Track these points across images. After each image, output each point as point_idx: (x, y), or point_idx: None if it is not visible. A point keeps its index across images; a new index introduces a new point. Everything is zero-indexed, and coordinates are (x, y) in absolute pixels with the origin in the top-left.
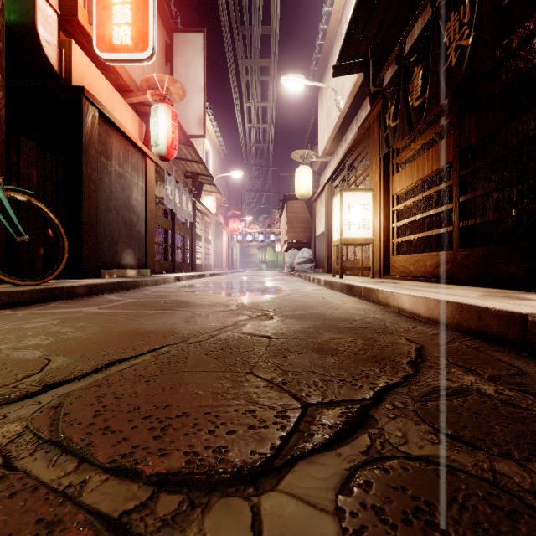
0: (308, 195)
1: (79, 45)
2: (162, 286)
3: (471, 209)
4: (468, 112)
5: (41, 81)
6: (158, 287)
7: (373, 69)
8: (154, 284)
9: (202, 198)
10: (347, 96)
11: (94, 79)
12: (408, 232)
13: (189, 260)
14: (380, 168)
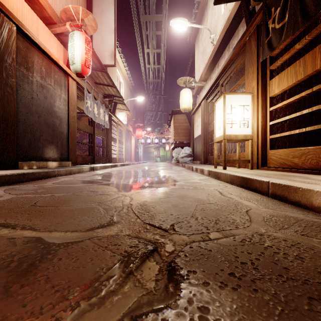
0: (189, 109)
1: None
2: (73, 176)
3: None
4: None
5: None
6: (69, 177)
7: None
8: (68, 173)
9: (116, 113)
10: (220, 32)
11: (16, 4)
12: (280, 130)
13: (106, 155)
14: (258, 75)
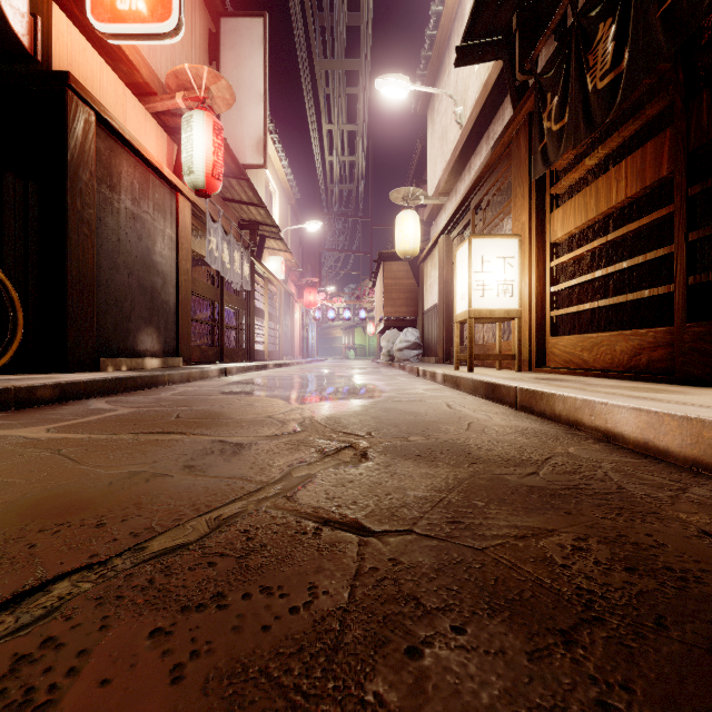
0: (414, 252)
1: (69, 16)
2: (195, 384)
3: (708, 255)
4: (702, 87)
5: (5, 66)
6: (189, 385)
7: (520, 47)
8: (184, 380)
9: (264, 258)
10: (473, 105)
11: (91, 69)
12: (572, 300)
13: (245, 345)
14: (530, 202)
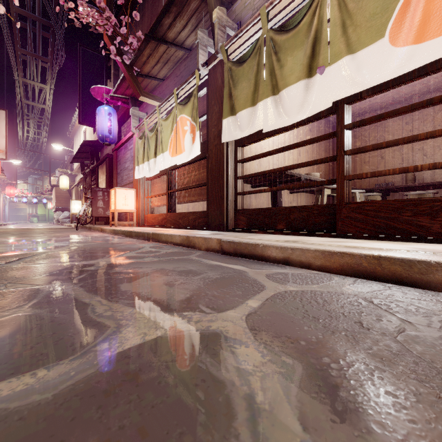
0: (67, 189)
1: None
2: None
3: None
4: None
5: None
6: None
7: (81, 169)
8: None
9: None
10: None
11: None
12: None
13: None
14: (85, 194)
